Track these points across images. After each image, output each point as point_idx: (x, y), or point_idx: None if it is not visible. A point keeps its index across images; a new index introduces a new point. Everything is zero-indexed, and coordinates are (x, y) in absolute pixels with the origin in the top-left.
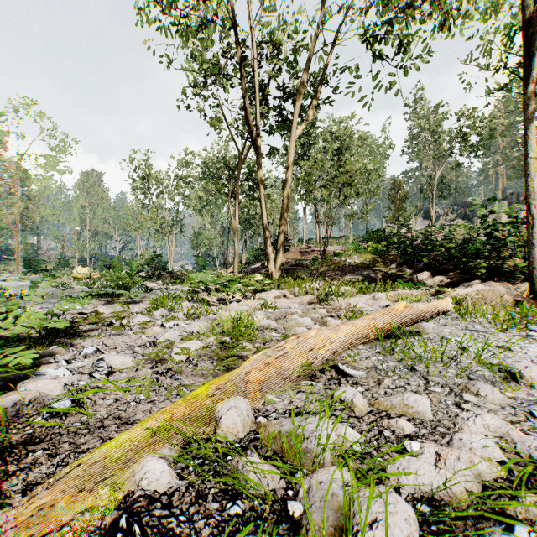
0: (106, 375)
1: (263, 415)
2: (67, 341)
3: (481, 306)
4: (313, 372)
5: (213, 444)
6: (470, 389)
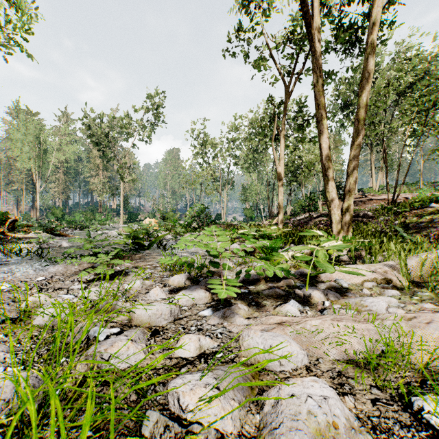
0: None
1: None
2: None
3: None
4: None
5: None
6: None
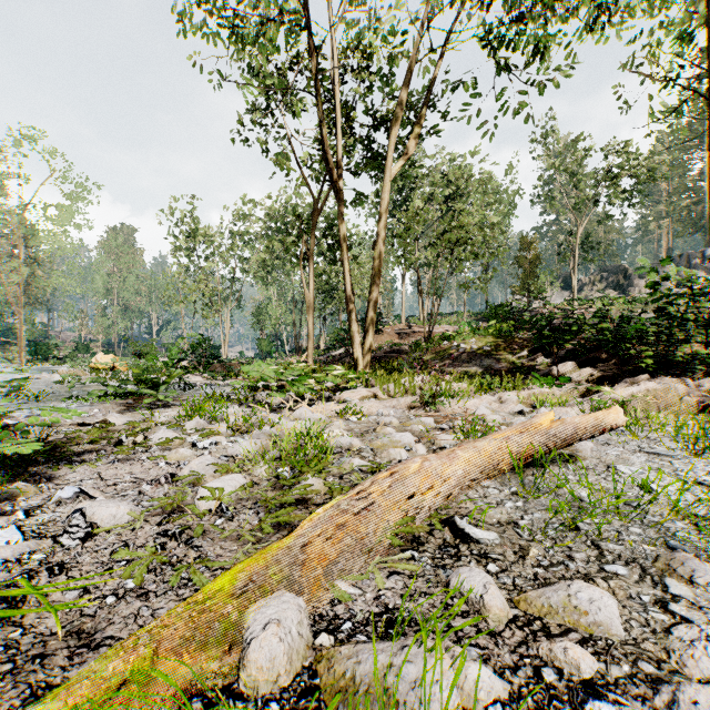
0: (82, 540)
1: (327, 629)
2: (46, 472)
3: (656, 414)
4: (415, 532)
5: (230, 703)
6: (676, 571)
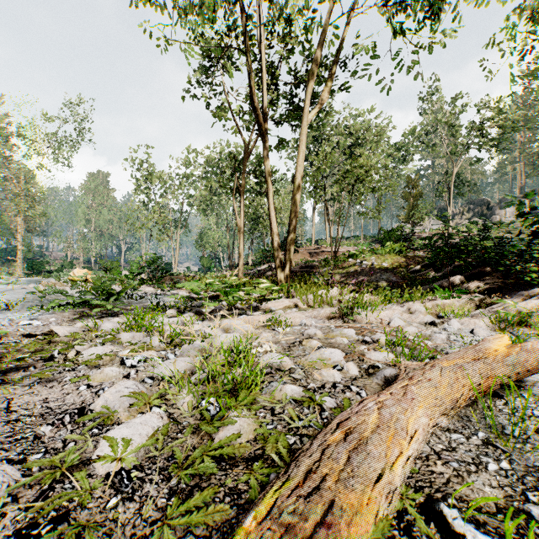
0: None
1: None
2: None
3: None
4: None
5: None
6: None
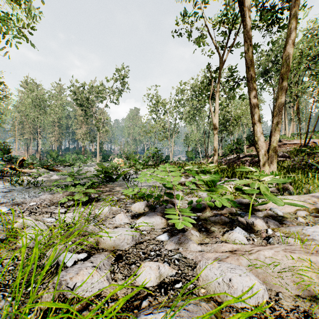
0: None
1: None
2: None
3: None
4: None
5: None
6: None
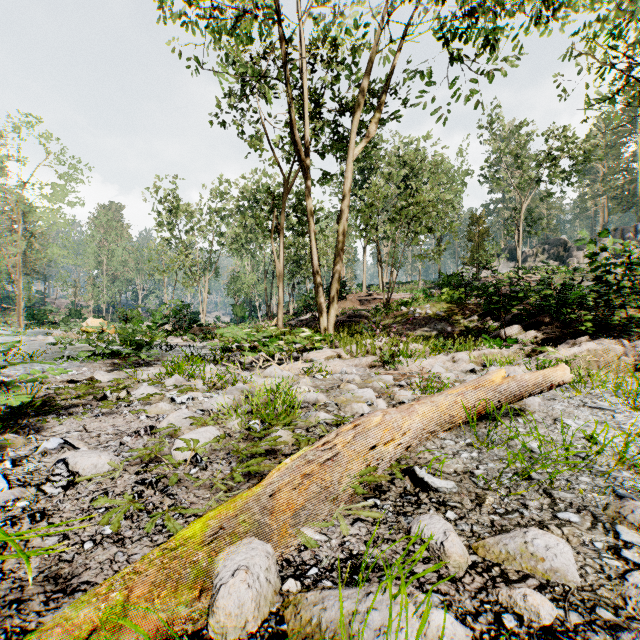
0: (64, 488)
1: (294, 575)
2: (35, 425)
3: (597, 372)
4: (377, 481)
5: None
6: (626, 519)
